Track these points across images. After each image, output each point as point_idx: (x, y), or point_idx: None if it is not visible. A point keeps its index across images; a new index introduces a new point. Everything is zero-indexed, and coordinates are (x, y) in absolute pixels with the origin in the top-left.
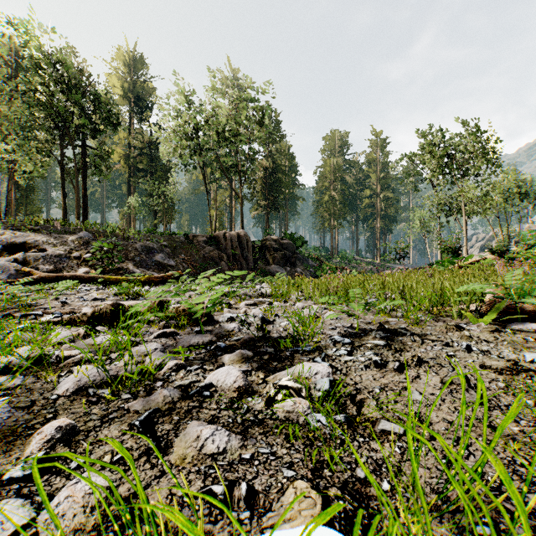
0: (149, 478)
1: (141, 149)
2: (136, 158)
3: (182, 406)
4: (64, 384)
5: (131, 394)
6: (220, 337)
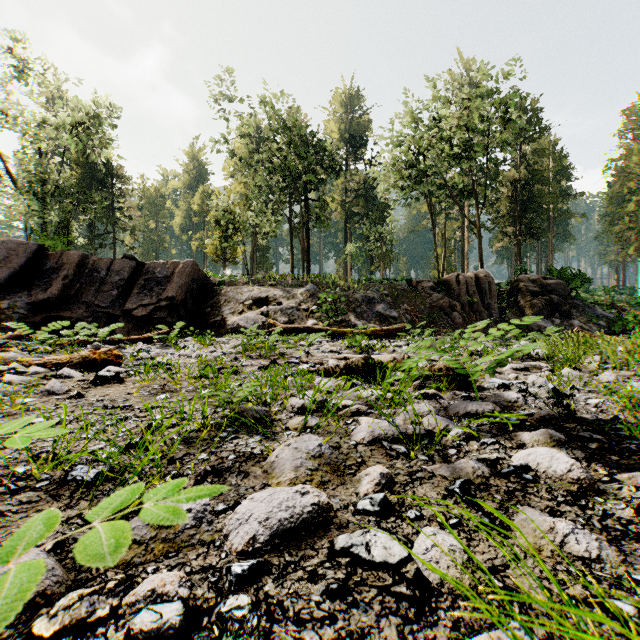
0: (503, 557)
1: (357, 191)
2: (352, 202)
3: (497, 484)
4: (358, 432)
5: (426, 457)
6: (500, 407)
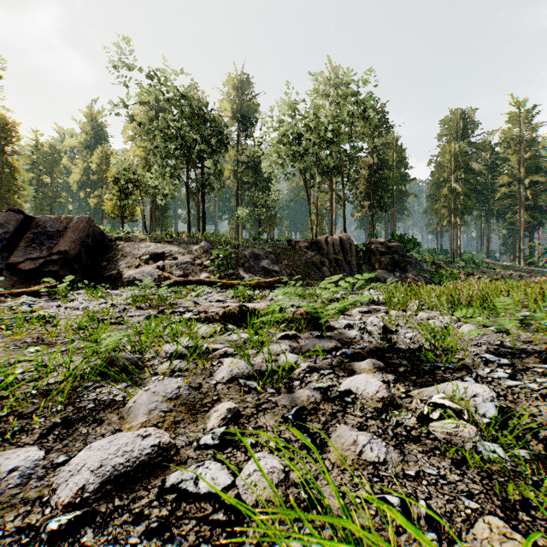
0: (315, 471)
1: (247, 163)
2: (243, 172)
3: (325, 408)
4: (219, 373)
5: (274, 389)
6: (342, 343)
